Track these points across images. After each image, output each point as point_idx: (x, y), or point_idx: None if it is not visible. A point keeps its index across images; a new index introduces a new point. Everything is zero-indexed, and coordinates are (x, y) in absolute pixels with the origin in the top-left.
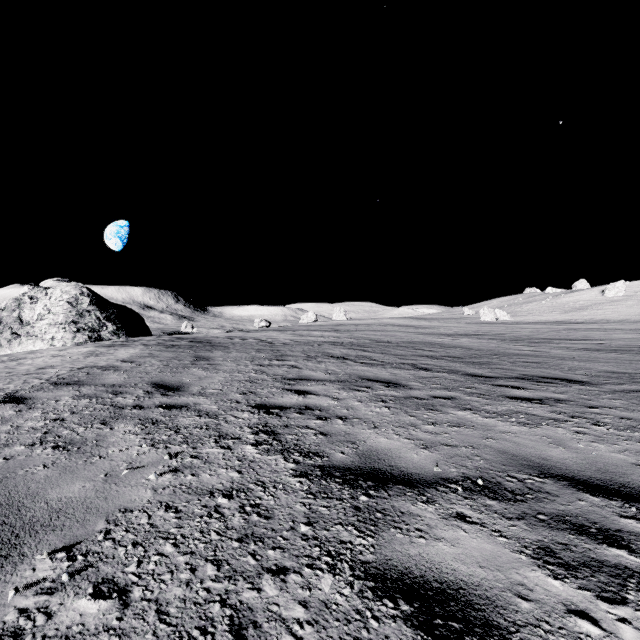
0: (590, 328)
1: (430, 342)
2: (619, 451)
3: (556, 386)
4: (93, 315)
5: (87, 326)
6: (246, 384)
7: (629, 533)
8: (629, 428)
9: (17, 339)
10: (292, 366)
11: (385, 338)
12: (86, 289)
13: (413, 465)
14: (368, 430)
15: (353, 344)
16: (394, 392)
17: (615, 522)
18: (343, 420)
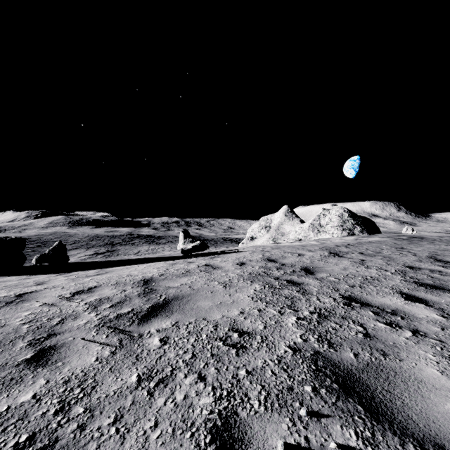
0: None
1: None
2: None
3: None
4: (349, 222)
5: (347, 228)
6: (433, 250)
7: None
8: None
9: (319, 233)
10: None
11: None
12: (346, 209)
13: None
14: None
15: None
16: None
17: None
18: None
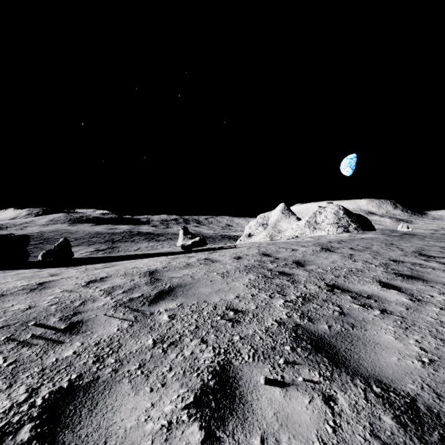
0: None
1: None
2: None
3: None
4: (345, 219)
5: (342, 225)
6: (420, 246)
7: None
8: None
9: (315, 230)
10: None
11: None
12: (341, 206)
13: None
14: None
15: None
16: None
17: None
18: None
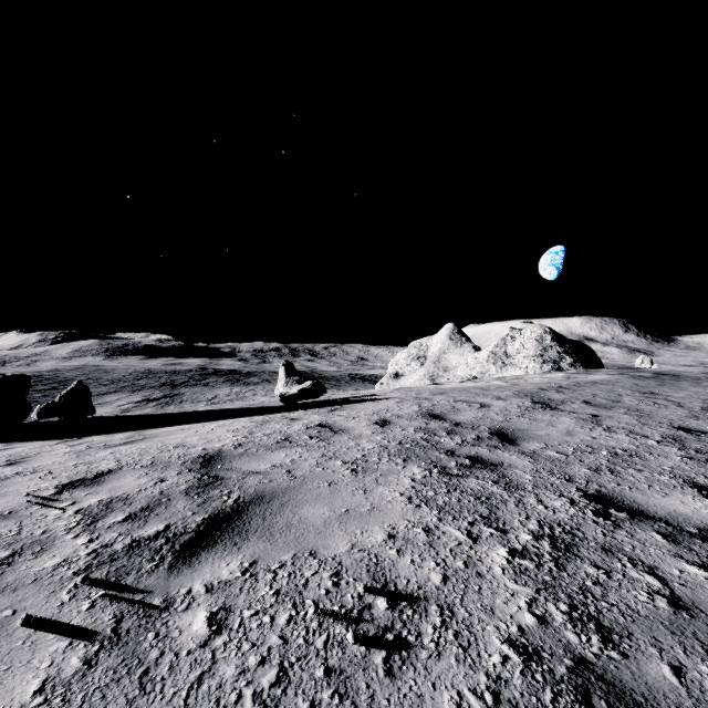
0: None
1: None
2: None
3: None
4: (554, 349)
5: (549, 358)
6: (706, 397)
7: None
8: None
9: (504, 367)
10: None
11: None
12: (547, 328)
13: None
14: None
15: None
16: None
17: None
18: None
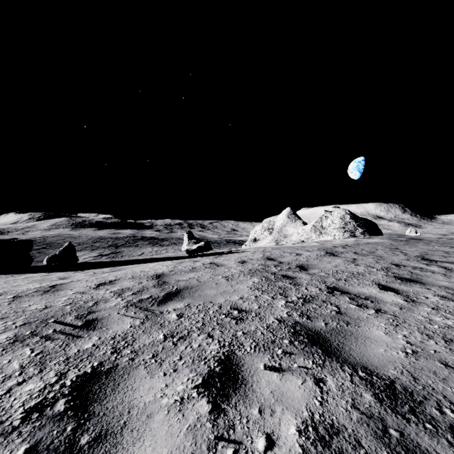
0: None
1: None
2: None
3: None
4: (351, 224)
5: (348, 229)
6: (425, 250)
7: None
8: None
9: (321, 235)
10: None
11: None
12: (347, 211)
13: None
14: None
15: None
16: None
17: None
18: None
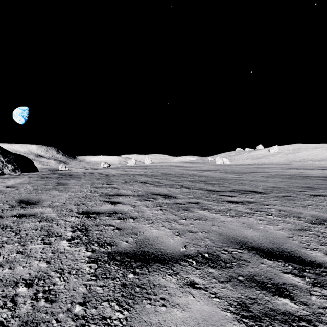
0: (264, 167)
1: (191, 174)
2: (280, 229)
3: (249, 195)
4: None
5: None
6: (82, 199)
7: (289, 285)
8: (283, 216)
9: None
10: (114, 187)
11: (169, 172)
12: None
13: (169, 247)
14: (147, 225)
15: (152, 175)
16: (168, 201)
17: (281, 277)
18: (134, 219)
